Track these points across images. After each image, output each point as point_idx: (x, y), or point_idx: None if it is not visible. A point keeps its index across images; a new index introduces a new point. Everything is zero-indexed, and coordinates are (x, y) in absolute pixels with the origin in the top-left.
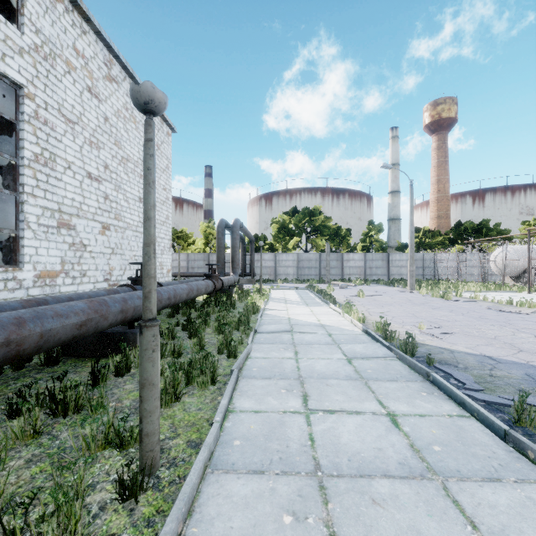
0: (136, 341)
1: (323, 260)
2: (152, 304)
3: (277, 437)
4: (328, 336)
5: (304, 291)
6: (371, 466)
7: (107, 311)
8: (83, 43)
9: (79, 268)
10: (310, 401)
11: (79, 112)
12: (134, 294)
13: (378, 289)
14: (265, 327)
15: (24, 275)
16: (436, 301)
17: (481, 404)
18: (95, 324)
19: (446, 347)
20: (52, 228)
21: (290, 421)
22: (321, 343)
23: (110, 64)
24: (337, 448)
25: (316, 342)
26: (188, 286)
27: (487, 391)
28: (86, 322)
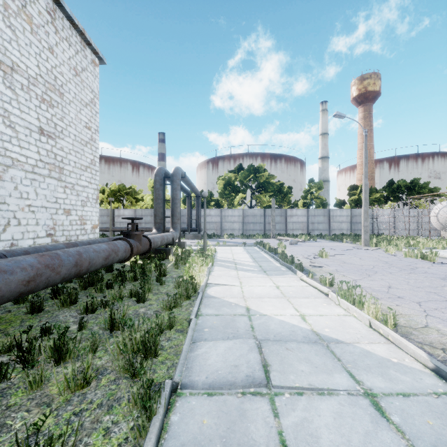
0: None
1: (268, 216)
2: None
3: None
4: (376, 412)
5: (253, 248)
6: None
7: None
8: None
9: None
10: None
11: None
12: None
13: (330, 245)
14: (203, 351)
15: None
16: (420, 263)
17: None
18: None
19: None
20: None
21: None
22: None
23: None
24: None
25: None
26: (44, 258)
27: None
28: None
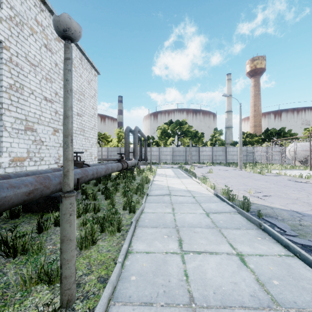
0: None
1: (188, 151)
2: (69, 180)
3: (162, 273)
4: (193, 197)
5: (176, 169)
6: (231, 298)
7: (49, 183)
8: (41, 17)
9: (38, 155)
10: (183, 244)
11: (38, 59)
12: None
13: (221, 168)
14: (153, 192)
15: (3, 160)
16: (256, 175)
17: (299, 246)
18: (40, 192)
19: (268, 205)
20: (21, 130)
21: (170, 260)
22: (188, 203)
23: None
24: (205, 282)
25: (185, 202)
26: (106, 166)
27: (300, 236)
28: (33, 190)
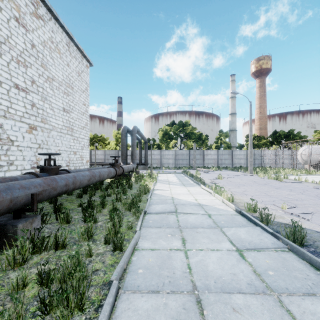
0: (17, 233)
1: (191, 155)
2: None
3: None
4: (208, 217)
5: (180, 174)
6: None
7: None
8: None
9: (6, 158)
10: None
11: (6, 35)
12: (16, 183)
13: (229, 173)
14: (154, 207)
15: None
16: (273, 182)
17: None
18: None
19: None
20: None
21: None
22: (204, 227)
23: (36, 4)
24: None
25: (199, 225)
26: (91, 172)
27: None
28: None
